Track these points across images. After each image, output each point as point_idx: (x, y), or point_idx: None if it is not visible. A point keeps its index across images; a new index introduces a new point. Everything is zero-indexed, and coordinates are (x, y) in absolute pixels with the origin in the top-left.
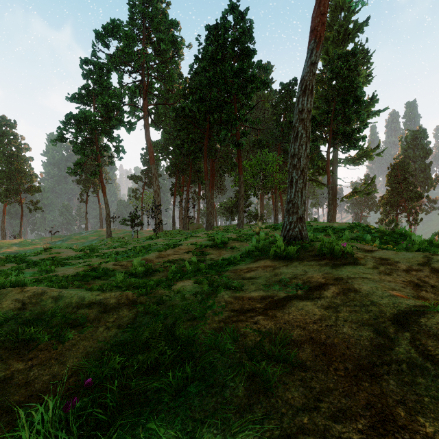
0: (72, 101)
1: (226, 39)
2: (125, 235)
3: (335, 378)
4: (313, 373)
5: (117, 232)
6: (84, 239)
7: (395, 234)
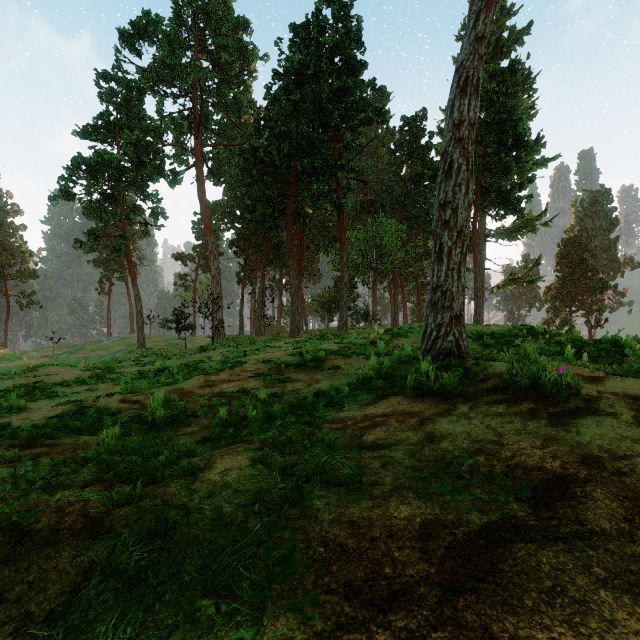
0: (83, 136)
1: (321, 45)
2: (167, 344)
3: None
4: None
5: (156, 339)
6: (103, 350)
7: (603, 345)
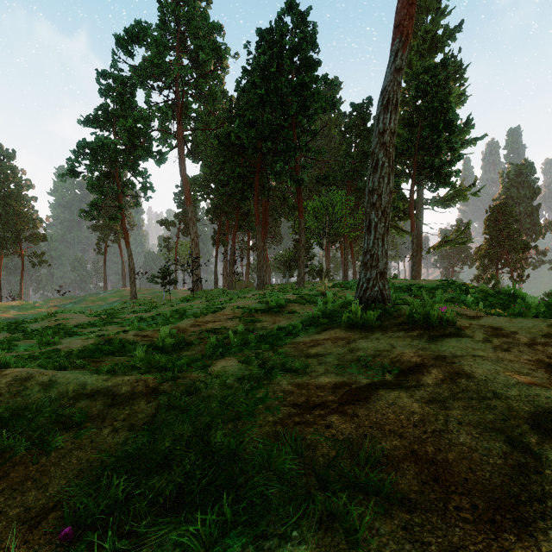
0: (86, 124)
1: (283, 46)
2: (154, 296)
3: (459, 526)
4: (423, 515)
5: (144, 292)
6: (101, 301)
7: (502, 295)
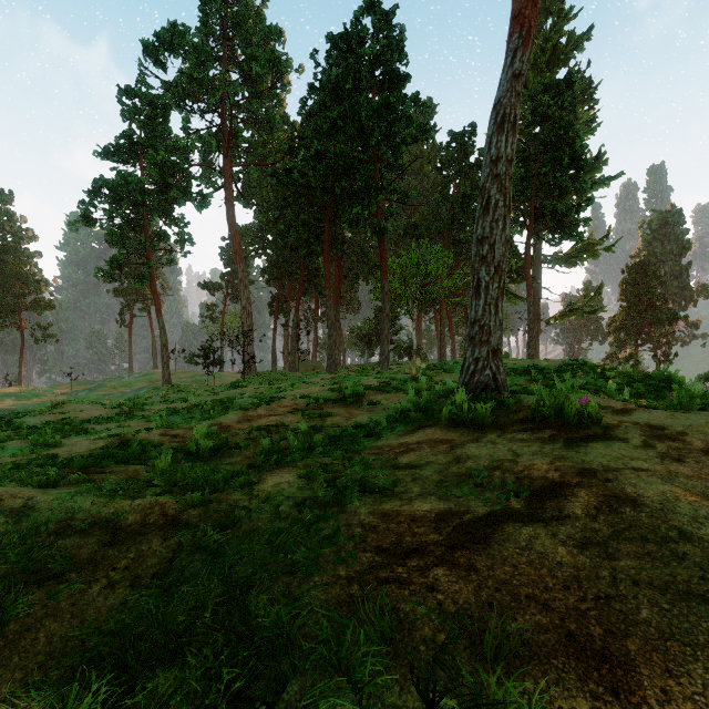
0: (104, 157)
1: (361, 57)
2: (193, 381)
3: None
4: None
5: (181, 375)
6: (125, 387)
7: (652, 380)
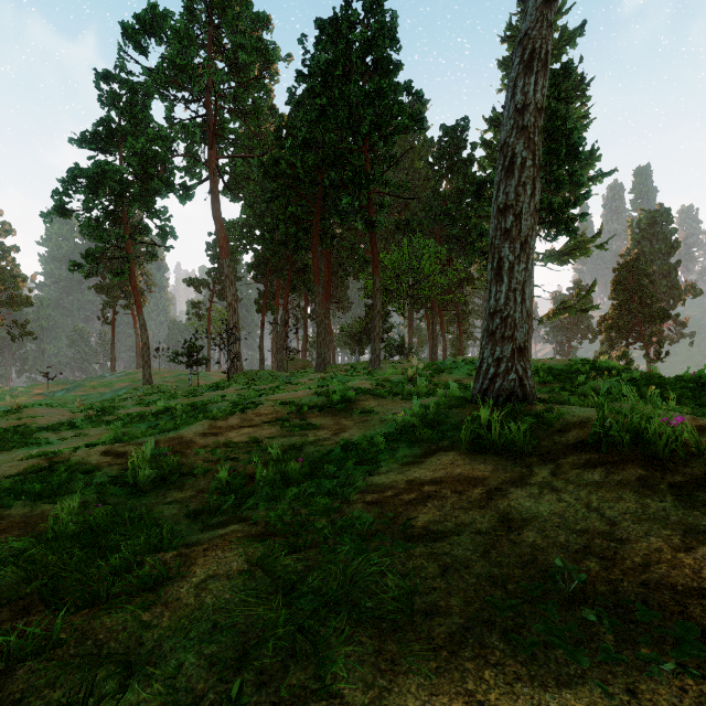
0: (81, 145)
1: (351, 43)
2: (177, 380)
3: None
4: None
5: (165, 374)
6: (105, 387)
7: (686, 383)
